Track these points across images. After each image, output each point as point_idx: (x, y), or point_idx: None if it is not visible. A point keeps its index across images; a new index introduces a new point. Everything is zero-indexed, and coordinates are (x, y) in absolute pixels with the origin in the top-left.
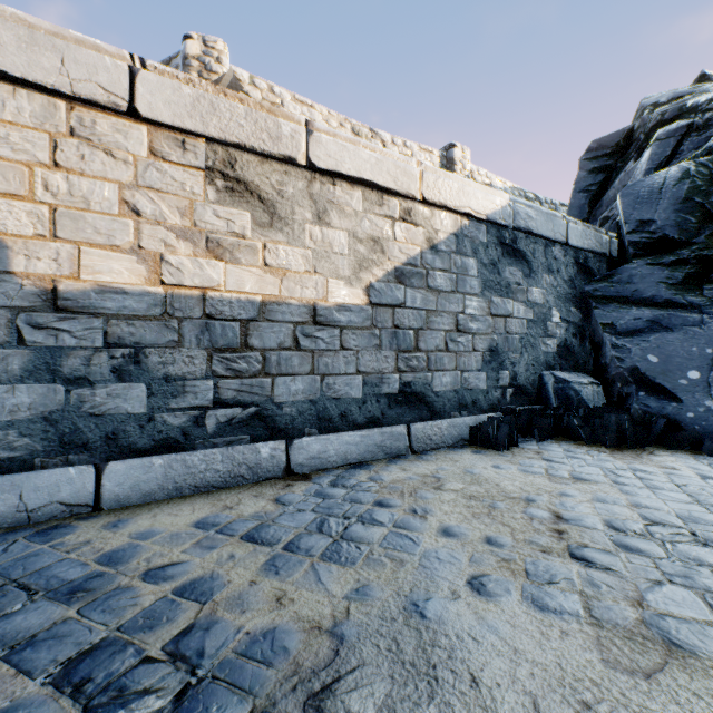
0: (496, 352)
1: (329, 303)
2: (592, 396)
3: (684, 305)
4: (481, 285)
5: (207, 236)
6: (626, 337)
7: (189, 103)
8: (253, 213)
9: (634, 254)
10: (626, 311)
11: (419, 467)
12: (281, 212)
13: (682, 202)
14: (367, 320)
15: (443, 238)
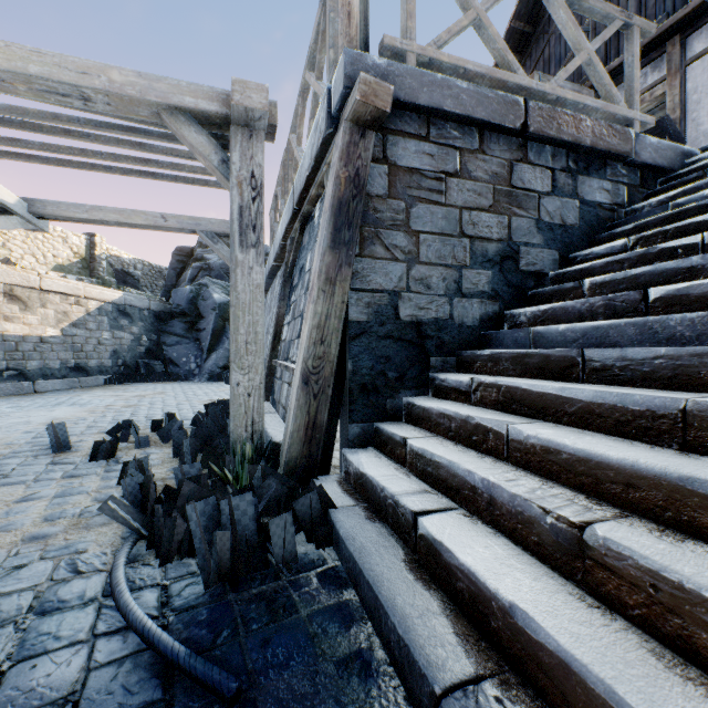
0: (117, 352)
1: (48, 335)
2: (159, 369)
3: (187, 337)
4: (110, 327)
5: (5, 315)
6: (169, 347)
7: (1, 274)
8: (20, 306)
9: (176, 316)
10: (170, 338)
11: (86, 389)
12: (30, 305)
13: (191, 301)
14: (62, 341)
15: (94, 310)
